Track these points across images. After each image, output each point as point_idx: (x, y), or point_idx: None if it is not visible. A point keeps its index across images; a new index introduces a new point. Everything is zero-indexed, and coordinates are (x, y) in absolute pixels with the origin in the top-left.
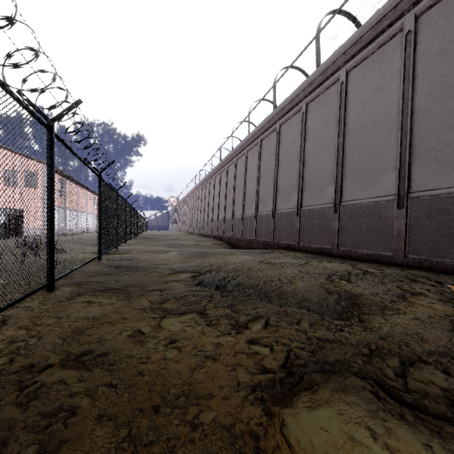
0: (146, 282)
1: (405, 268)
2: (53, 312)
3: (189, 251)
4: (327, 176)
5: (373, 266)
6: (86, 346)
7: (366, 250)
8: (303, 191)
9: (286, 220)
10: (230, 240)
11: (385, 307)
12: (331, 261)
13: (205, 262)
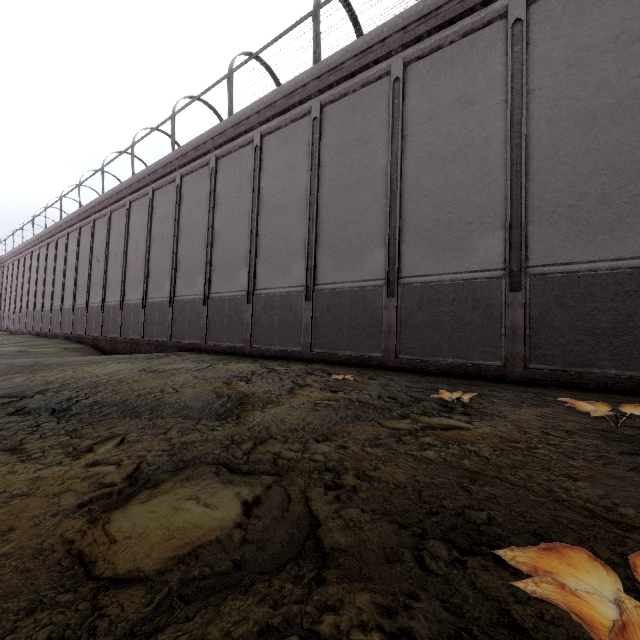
0: None
1: (311, 363)
2: None
3: (1, 364)
4: (240, 256)
5: (283, 363)
6: None
7: (279, 347)
8: (213, 273)
9: (190, 310)
10: (99, 342)
11: (269, 402)
12: (241, 362)
13: (36, 380)
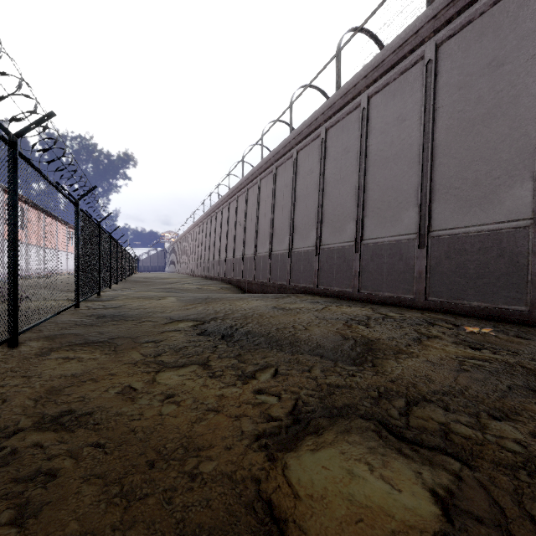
0: (137, 333)
1: (425, 311)
2: (19, 371)
3: (190, 296)
4: (348, 211)
5: (394, 310)
6: (66, 406)
7: (387, 293)
8: (323, 228)
9: (304, 260)
10: (241, 284)
11: (400, 351)
12: (351, 305)
13: (209, 309)
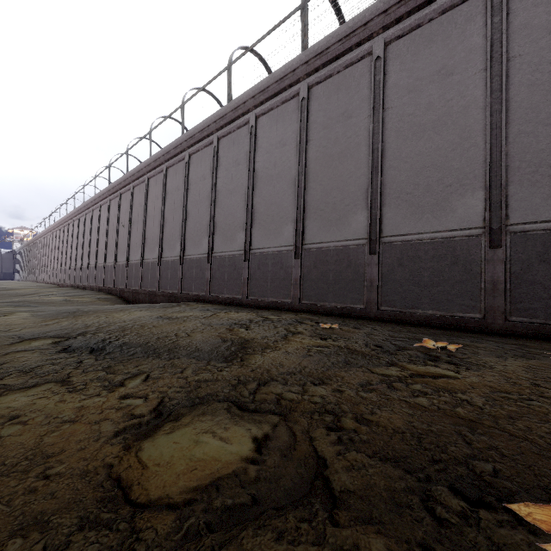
0: None
1: (299, 313)
2: None
3: (52, 310)
4: (238, 221)
5: (275, 313)
6: None
7: (271, 298)
8: (215, 236)
9: (197, 267)
10: (124, 293)
11: (267, 346)
12: (239, 311)
13: (78, 323)
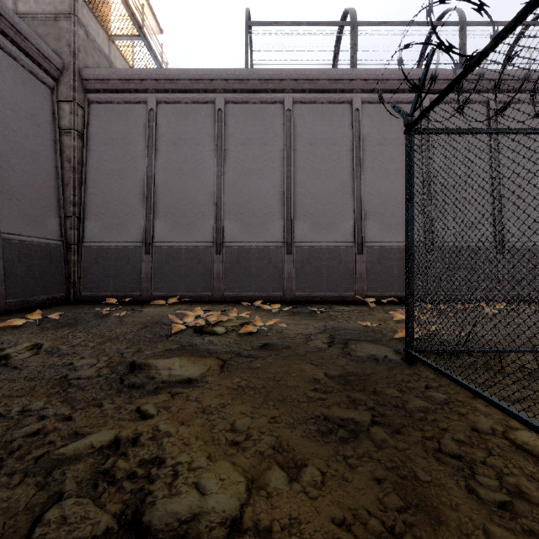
0: None
1: None
2: None
3: None
4: None
5: None
6: (358, 449)
7: None
8: None
9: None
10: None
11: None
12: None
13: None
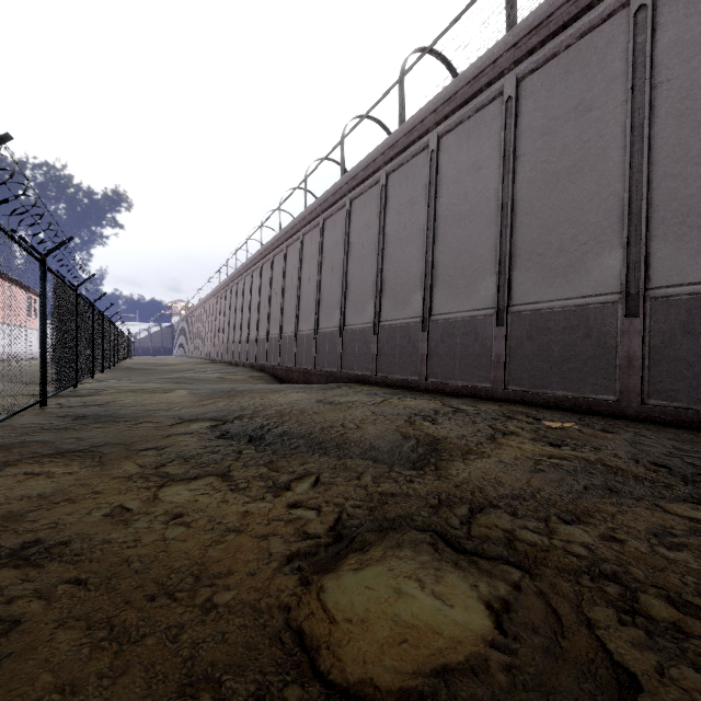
0: (133, 438)
1: (504, 403)
2: None
3: (207, 389)
4: (413, 279)
5: (468, 402)
6: (31, 535)
7: (461, 382)
8: (383, 299)
9: (360, 340)
10: (277, 371)
11: (469, 451)
12: (417, 397)
13: (233, 405)
